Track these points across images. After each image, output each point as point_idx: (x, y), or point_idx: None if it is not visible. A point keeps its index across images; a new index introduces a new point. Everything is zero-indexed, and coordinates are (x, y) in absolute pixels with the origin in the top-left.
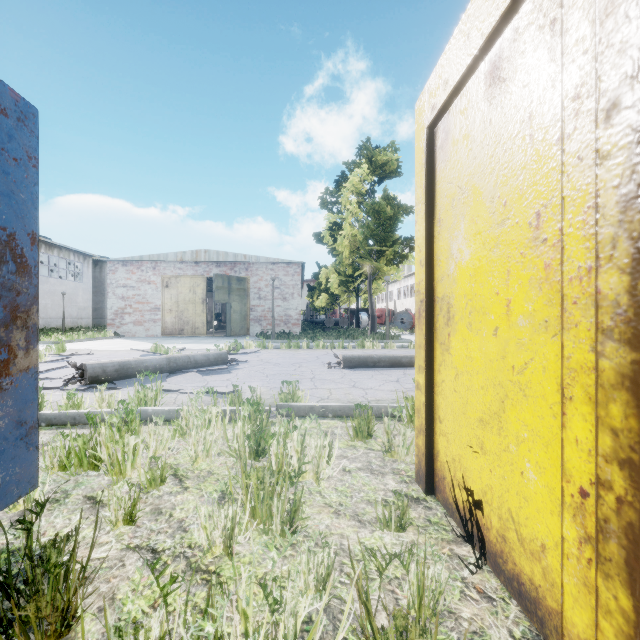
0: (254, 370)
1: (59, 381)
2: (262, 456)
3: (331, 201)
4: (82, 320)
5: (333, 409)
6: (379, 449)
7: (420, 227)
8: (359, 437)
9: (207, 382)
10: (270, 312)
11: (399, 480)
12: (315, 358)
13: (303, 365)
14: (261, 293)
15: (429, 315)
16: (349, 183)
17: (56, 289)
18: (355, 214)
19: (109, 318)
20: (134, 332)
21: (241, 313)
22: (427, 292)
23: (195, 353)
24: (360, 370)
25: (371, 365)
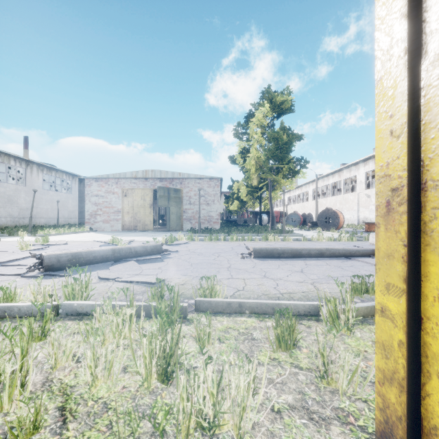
0: (182, 259)
1: (25, 268)
2: (171, 380)
3: (242, 132)
4: (71, 219)
5: (250, 306)
6: (308, 367)
7: (391, 81)
8: (282, 347)
9: (142, 270)
10: (197, 213)
11: (352, 438)
12: (230, 249)
13: (221, 255)
14: (191, 200)
15: (413, 209)
16: (255, 118)
17: (54, 198)
18: (259, 141)
19: (86, 218)
20: (103, 228)
21: (177, 214)
22: (410, 174)
23: (136, 245)
24: (267, 260)
25: (276, 256)
